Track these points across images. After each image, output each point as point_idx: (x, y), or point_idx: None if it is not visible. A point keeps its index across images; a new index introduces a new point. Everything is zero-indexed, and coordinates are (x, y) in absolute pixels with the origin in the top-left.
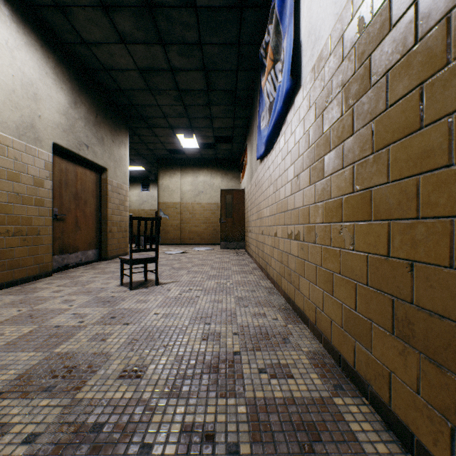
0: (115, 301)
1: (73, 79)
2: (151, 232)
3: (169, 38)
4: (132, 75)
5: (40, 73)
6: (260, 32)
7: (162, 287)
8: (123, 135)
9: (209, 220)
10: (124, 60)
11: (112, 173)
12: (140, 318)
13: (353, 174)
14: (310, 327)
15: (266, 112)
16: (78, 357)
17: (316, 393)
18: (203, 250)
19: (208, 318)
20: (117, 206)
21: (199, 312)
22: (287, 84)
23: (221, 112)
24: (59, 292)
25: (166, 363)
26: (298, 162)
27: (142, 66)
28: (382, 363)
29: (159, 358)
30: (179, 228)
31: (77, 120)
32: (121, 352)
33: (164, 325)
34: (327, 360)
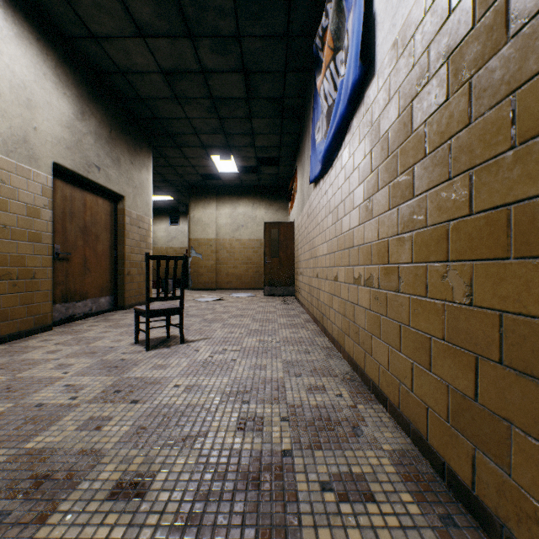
0: (124, 366)
1: (79, 83)
2: (174, 275)
3: (199, 29)
4: (155, 80)
5: (36, 73)
6: (314, 19)
7: (188, 346)
8: (145, 156)
9: (250, 260)
10: (143, 60)
11: (130, 202)
12: (154, 392)
13: (469, 187)
14: (389, 410)
15: (322, 121)
16: (56, 457)
17: (415, 533)
18: (243, 296)
19: (246, 394)
20: (138, 243)
21: (234, 383)
22: (354, 73)
23: (265, 126)
24: (55, 353)
25: (182, 470)
26: (370, 179)
27: (166, 67)
28: (537, 500)
29: (174, 460)
30: (214, 269)
31: (85, 135)
32: (120, 449)
33: (186, 404)
34: (422, 468)
